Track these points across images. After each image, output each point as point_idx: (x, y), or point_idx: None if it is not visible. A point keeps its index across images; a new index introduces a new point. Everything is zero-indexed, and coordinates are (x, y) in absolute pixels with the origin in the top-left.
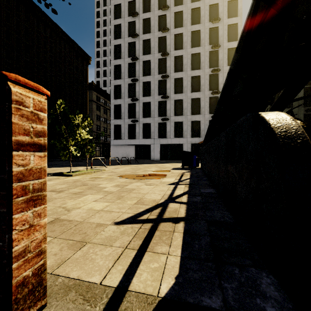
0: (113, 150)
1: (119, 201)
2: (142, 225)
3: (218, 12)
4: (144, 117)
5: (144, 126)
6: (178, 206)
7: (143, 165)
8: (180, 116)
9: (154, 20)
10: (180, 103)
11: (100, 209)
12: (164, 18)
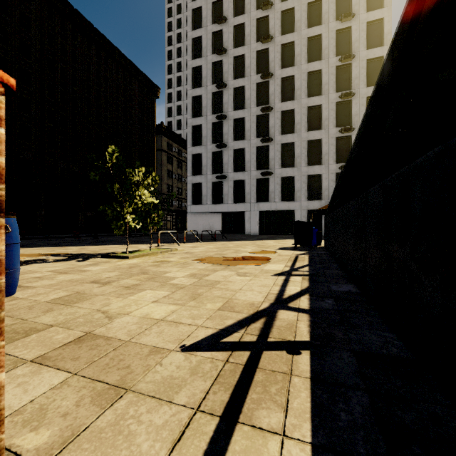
0: (191, 220)
1: (193, 303)
2: (231, 355)
3: (351, 4)
4: (235, 172)
5: (235, 185)
6: (295, 318)
7: (233, 242)
8: (289, 168)
9: (250, 25)
10: (290, 148)
11: (161, 317)
12: (266, 22)
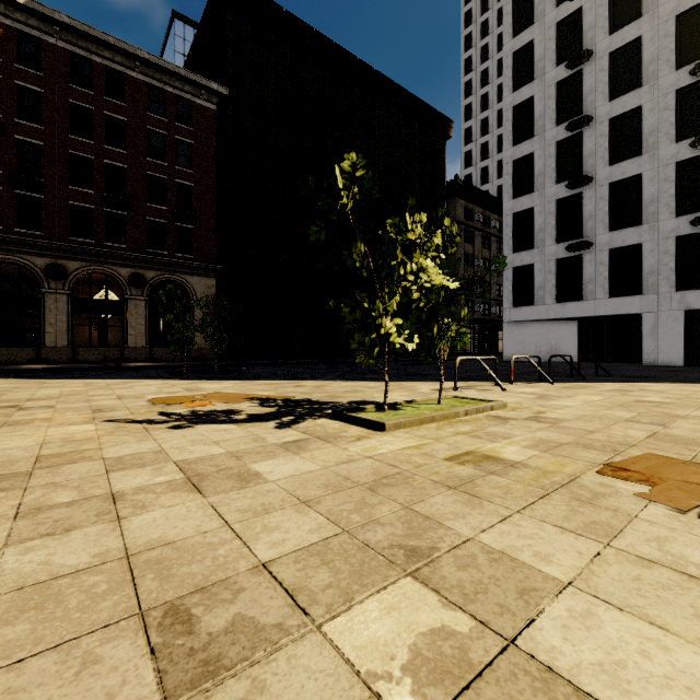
0: (511, 336)
1: None
2: None
3: None
4: (614, 230)
5: (612, 258)
6: None
7: (647, 387)
8: None
9: None
10: None
11: None
12: None
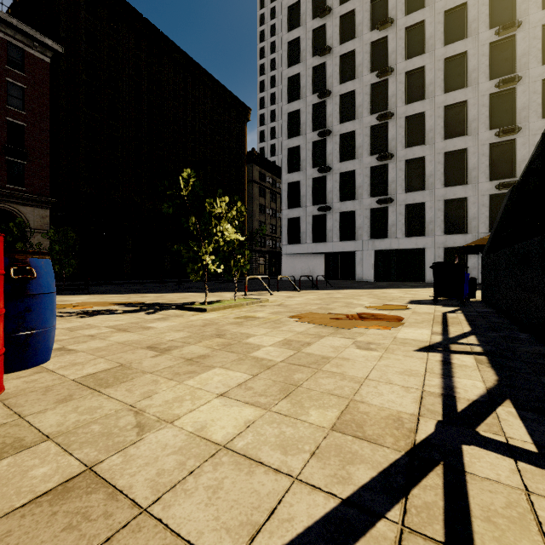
0: (287, 263)
1: (285, 405)
2: None
3: None
4: (342, 201)
5: (341, 217)
6: (516, 480)
7: (341, 292)
8: (417, 192)
9: (362, 11)
10: (418, 165)
11: (224, 438)
12: (384, 2)
